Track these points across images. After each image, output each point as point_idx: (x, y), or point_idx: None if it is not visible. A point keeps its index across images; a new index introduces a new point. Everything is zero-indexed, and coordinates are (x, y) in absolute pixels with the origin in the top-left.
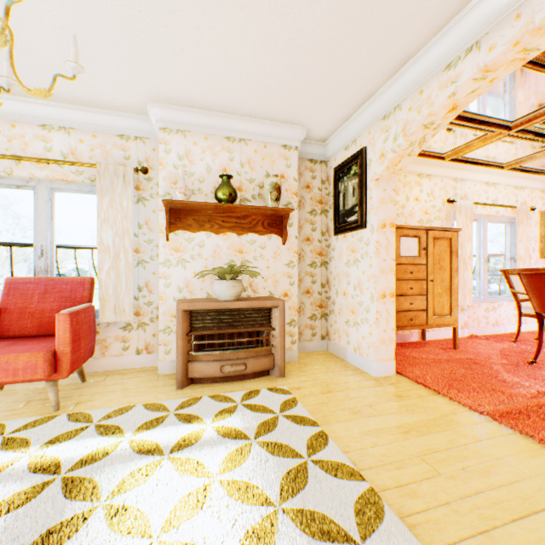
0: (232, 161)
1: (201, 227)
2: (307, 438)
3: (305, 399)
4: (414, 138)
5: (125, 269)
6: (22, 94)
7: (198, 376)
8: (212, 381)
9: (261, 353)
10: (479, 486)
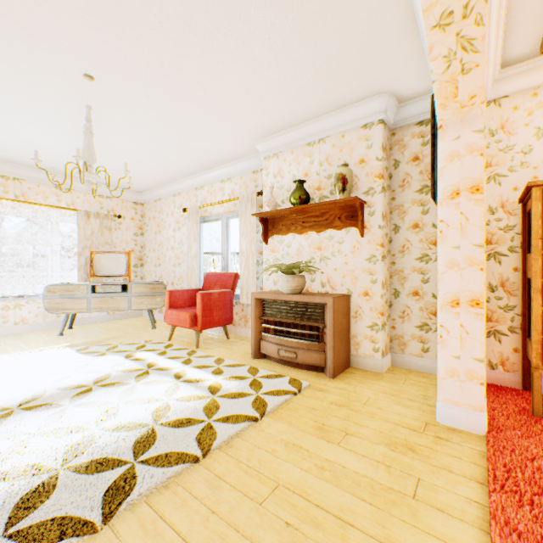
0: (312, 164)
1: (288, 230)
2: (239, 415)
3: (305, 399)
4: (441, 49)
5: (252, 267)
6: (212, 168)
7: (265, 353)
8: (275, 360)
9: (313, 348)
10: (263, 540)
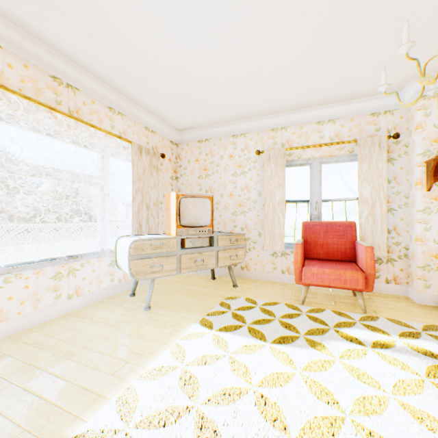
0: None
1: None
2: None
3: None
4: None
5: (379, 216)
6: (309, 106)
7: None
8: None
9: None
10: None
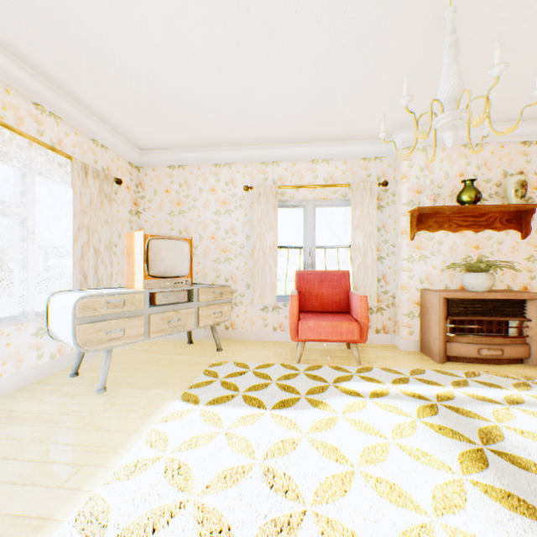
0: (467, 165)
1: (439, 227)
2: None
3: None
4: None
5: (370, 264)
6: (303, 142)
7: (455, 355)
8: (466, 361)
9: (515, 342)
10: None
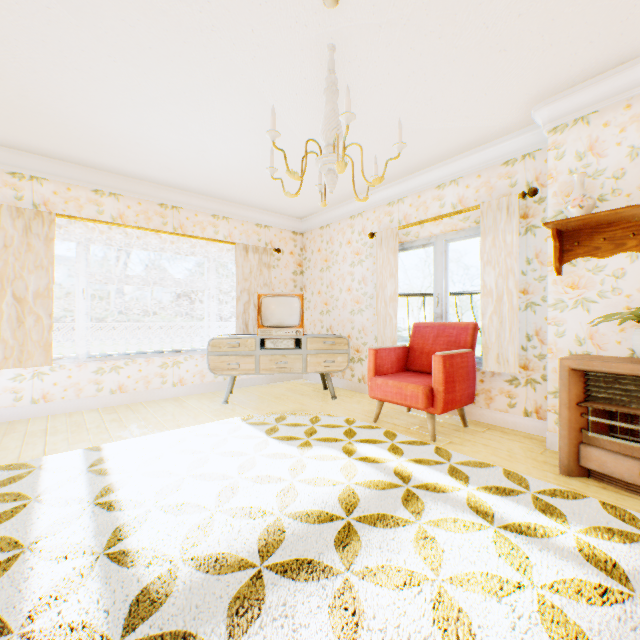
0: None
1: (616, 248)
2: None
3: None
4: None
5: (507, 314)
6: (422, 168)
7: (596, 469)
8: (623, 486)
9: None
10: None
